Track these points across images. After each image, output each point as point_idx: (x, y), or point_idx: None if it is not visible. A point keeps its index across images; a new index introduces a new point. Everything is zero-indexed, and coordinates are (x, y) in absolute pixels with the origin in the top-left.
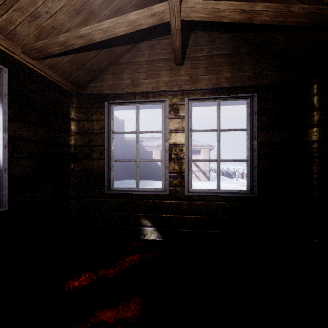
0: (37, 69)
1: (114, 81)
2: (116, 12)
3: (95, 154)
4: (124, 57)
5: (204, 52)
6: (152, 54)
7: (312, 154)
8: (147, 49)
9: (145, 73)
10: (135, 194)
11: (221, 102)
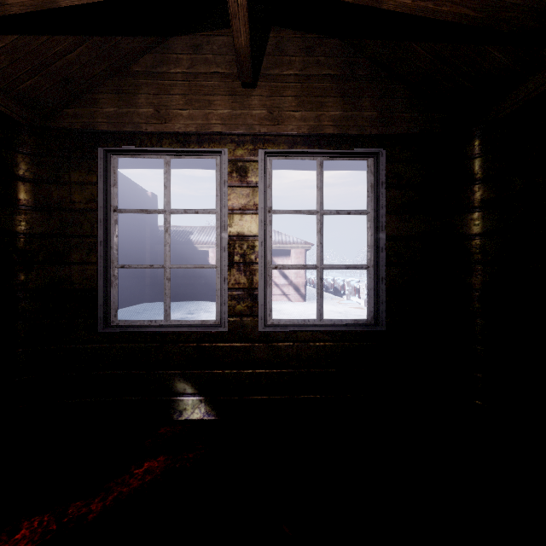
0: None
1: (118, 108)
2: None
3: (76, 253)
4: (140, 62)
5: (294, 67)
6: (196, 62)
7: (472, 256)
8: (187, 52)
9: (182, 96)
10: (162, 333)
11: (324, 163)
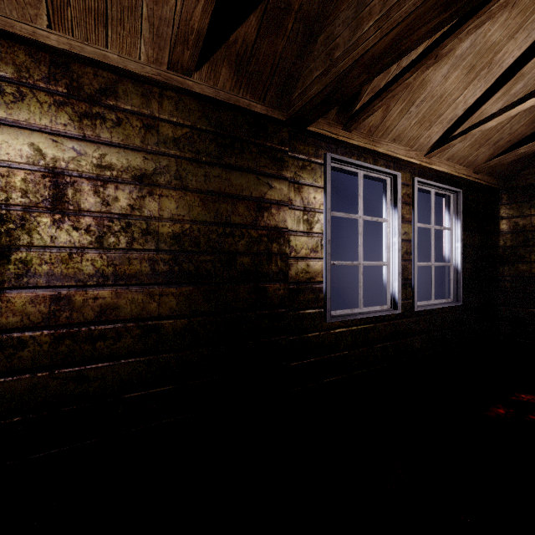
0: (479, 181)
1: None
2: None
3: (534, 256)
4: None
5: None
6: None
7: None
8: None
9: None
10: None
11: None
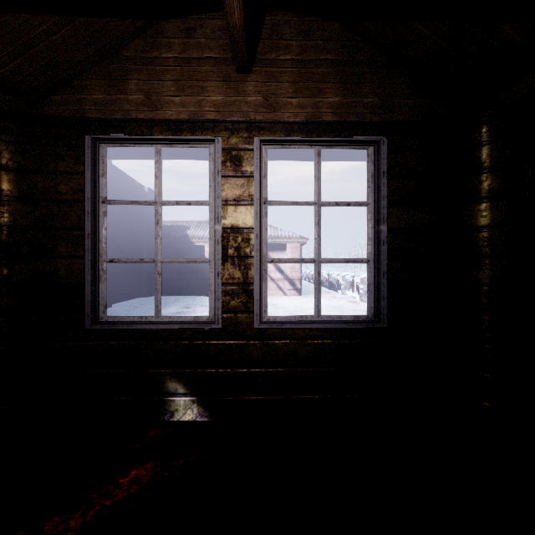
0: None
1: (107, 95)
2: None
3: (62, 246)
4: (130, 47)
5: (291, 52)
6: (189, 46)
7: (479, 249)
8: (179, 36)
9: (174, 82)
10: (152, 330)
11: (322, 153)
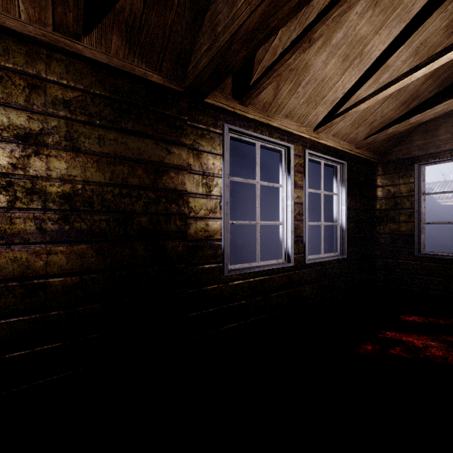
0: (360, 155)
1: (424, 140)
2: (441, 82)
3: (402, 217)
4: None
5: None
6: None
7: None
8: None
9: None
10: None
11: None
